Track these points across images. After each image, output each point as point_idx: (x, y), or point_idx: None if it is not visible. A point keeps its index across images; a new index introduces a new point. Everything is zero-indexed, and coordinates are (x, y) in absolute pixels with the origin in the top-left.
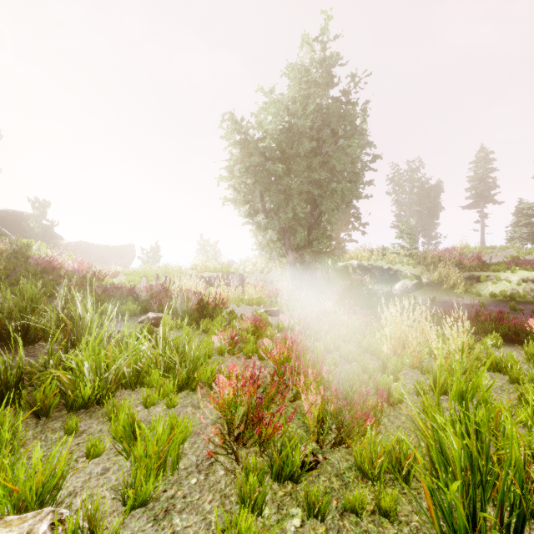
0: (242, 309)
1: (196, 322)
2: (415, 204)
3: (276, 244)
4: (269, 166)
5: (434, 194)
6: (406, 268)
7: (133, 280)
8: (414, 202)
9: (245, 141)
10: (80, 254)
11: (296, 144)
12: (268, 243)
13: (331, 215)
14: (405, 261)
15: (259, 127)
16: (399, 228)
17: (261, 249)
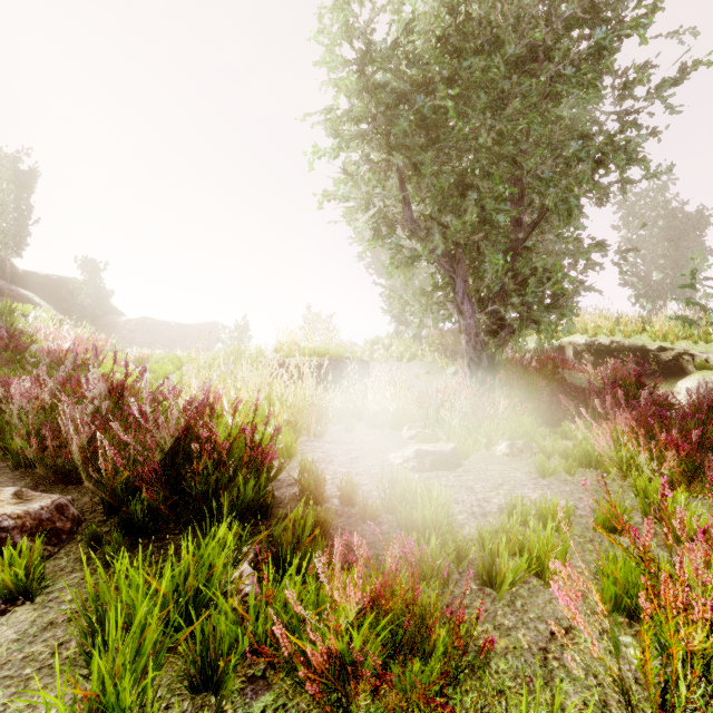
0: (356, 441)
1: (144, 532)
2: (662, 245)
3: (431, 298)
4: (421, 103)
5: (697, 228)
6: (706, 347)
7: (158, 370)
8: (659, 242)
9: (366, 51)
10: (143, 334)
11: (485, 52)
12: (415, 293)
13: (565, 221)
14: (697, 334)
15: (397, 14)
16: (631, 287)
17: (401, 308)
